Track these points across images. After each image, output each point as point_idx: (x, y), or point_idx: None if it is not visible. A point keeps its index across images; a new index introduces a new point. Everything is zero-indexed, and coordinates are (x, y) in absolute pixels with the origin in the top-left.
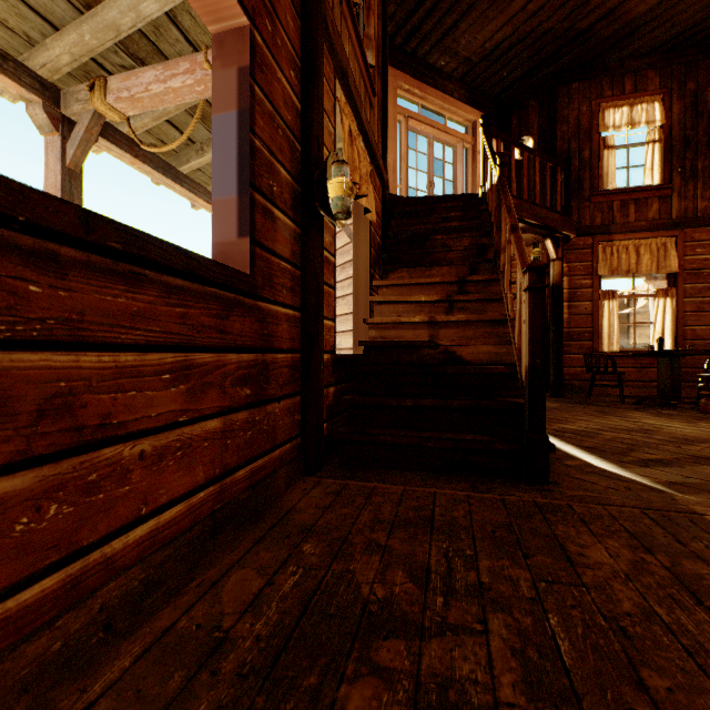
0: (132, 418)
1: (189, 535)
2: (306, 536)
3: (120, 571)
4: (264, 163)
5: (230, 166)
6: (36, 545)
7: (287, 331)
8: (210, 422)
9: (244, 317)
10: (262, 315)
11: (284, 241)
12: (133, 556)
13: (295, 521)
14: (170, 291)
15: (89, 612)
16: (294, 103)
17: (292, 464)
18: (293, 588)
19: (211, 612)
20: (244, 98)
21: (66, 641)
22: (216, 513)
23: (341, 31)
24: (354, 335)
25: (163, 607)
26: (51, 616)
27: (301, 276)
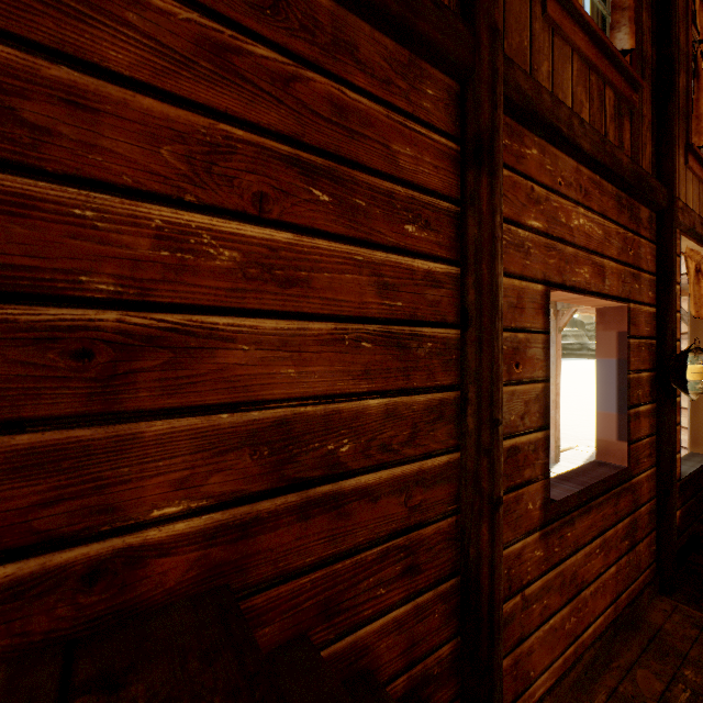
0: (588, 576)
1: (606, 634)
2: (683, 662)
3: (585, 647)
4: (634, 383)
5: (610, 393)
6: (569, 633)
7: (646, 486)
8: (611, 568)
9: (624, 496)
10: (633, 487)
11: (644, 423)
12: (588, 641)
13: (668, 643)
14: (598, 505)
15: (581, 665)
16: (650, 313)
17: (650, 585)
18: (687, 701)
19: (635, 691)
20: (622, 351)
21: (577, 674)
22: (615, 622)
23: (685, 185)
24: (691, 433)
25: (603, 672)
26: (571, 661)
27: (654, 438)
